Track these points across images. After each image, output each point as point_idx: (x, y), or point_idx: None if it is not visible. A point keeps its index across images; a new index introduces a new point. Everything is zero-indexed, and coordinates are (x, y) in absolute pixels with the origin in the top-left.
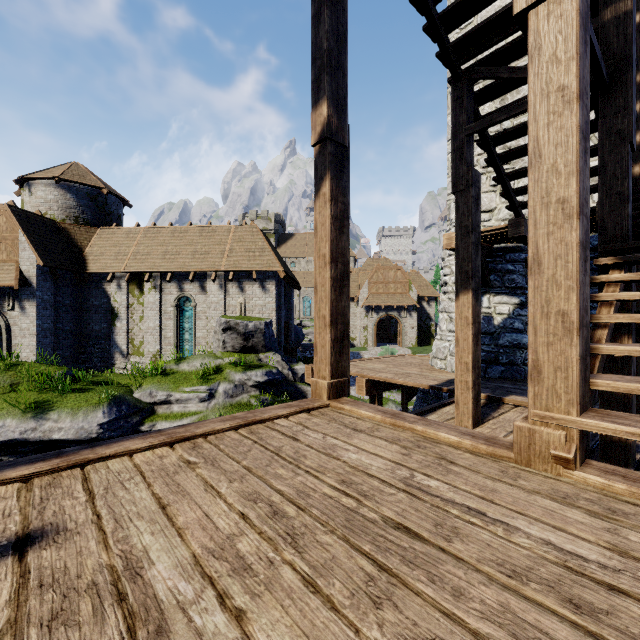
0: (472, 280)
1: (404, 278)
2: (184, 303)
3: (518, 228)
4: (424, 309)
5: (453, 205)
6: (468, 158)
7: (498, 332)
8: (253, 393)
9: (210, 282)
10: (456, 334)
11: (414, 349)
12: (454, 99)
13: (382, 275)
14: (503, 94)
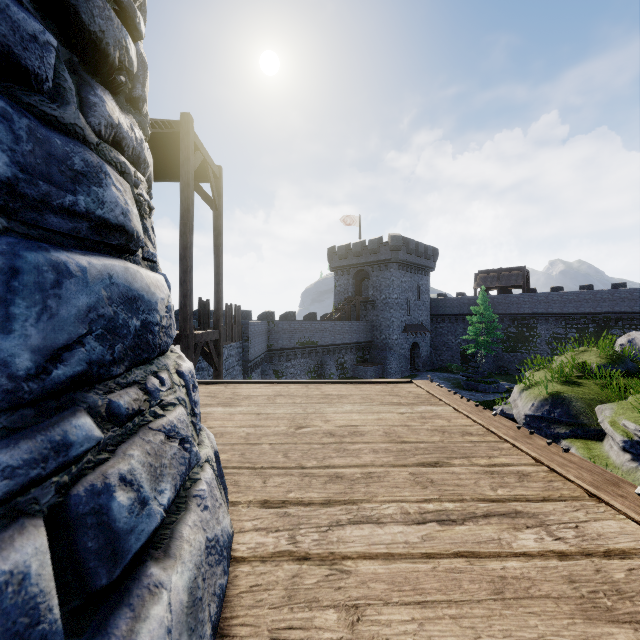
0: None
1: None
2: None
3: None
4: None
5: None
6: None
7: None
8: None
9: None
10: None
11: None
12: None
13: None
14: None
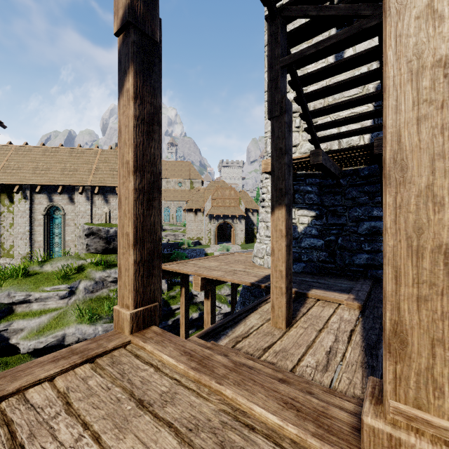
0: (285, 197)
1: (236, 196)
2: (54, 212)
3: (317, 157)
4: (249, 217)
5: (269, 140)
6: (282, 88)
7: (301, 237)
8: (112, 287)
9: (78, 194)
10: (272, 245)
11: (243, 246)
12: (270, 34)
13: (221, 193)
14: (310, 38)
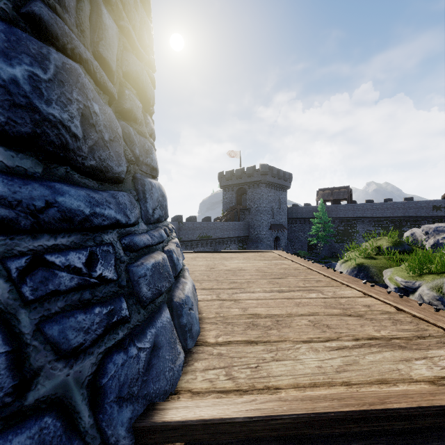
0: None
1: None
2: None
3: None
4: None
5: None
6: None
7: None
8: None
9: None
10: None
11: None
12: None
13: None
14: None
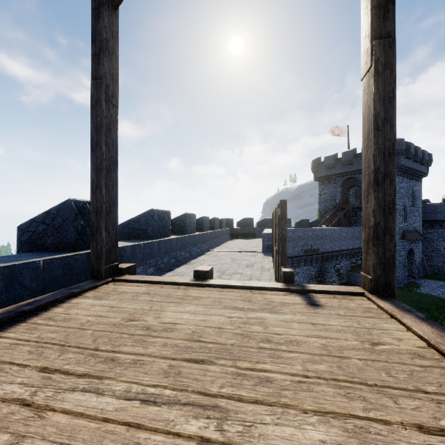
0: None
1: None
2: None
3: None
4: None
5: None
6: None
7: None
8: None
9: None
10: None
11: None
12: None
13: None
14: None
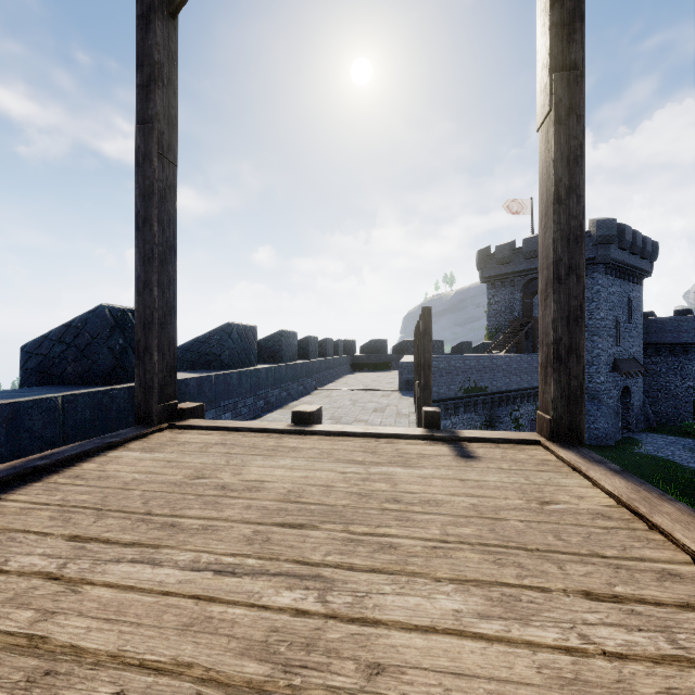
0: None
1: None
2: None
3: None
4: None
5: None
6: None
7: None
8: None
9: None
10: None
11: None
12: None
13: None
14: None
